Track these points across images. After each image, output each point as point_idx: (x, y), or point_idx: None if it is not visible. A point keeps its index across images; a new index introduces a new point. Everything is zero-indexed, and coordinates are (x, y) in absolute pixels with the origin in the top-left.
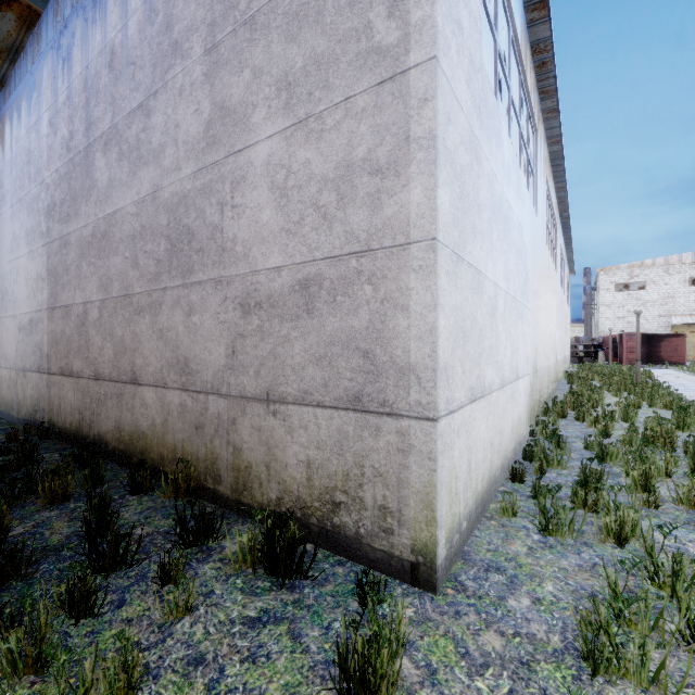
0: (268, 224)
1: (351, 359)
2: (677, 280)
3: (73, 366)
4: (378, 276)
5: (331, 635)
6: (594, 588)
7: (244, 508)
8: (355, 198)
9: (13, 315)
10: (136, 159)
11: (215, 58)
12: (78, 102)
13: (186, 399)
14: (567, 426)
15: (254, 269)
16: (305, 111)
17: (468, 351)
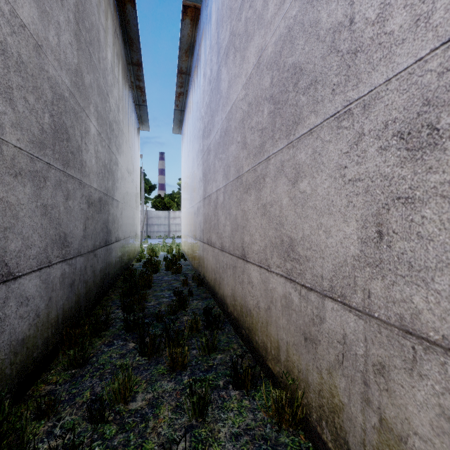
0: None
1: None
2: None
3: (211, 238)
4: None
5: None
6: None
7: None
8: None
9: (192, 206)
10: (244, 43)
11: None
12: (214, 42)
13: (290, 291)
14: None
15: None
16: None
17: None
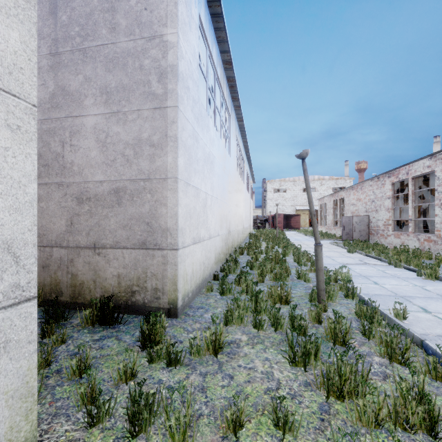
0: (95, 158)
1: (141, 226)
2: (298, 189)
3: None
4: (153, 190)
5: (135, 336)
6: (234, 307)
7: (79, 306)
8: (143, 155)
9: None
10: None
11: (58, 60)
12: None
13: None
14: (243, 258)
15: (86, 180)
16: (117, 108)
17: (192, 222)
